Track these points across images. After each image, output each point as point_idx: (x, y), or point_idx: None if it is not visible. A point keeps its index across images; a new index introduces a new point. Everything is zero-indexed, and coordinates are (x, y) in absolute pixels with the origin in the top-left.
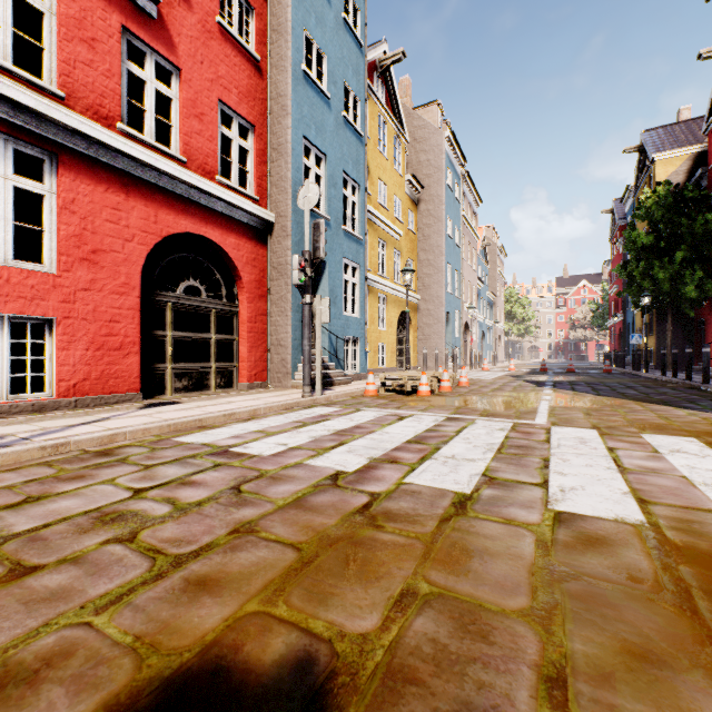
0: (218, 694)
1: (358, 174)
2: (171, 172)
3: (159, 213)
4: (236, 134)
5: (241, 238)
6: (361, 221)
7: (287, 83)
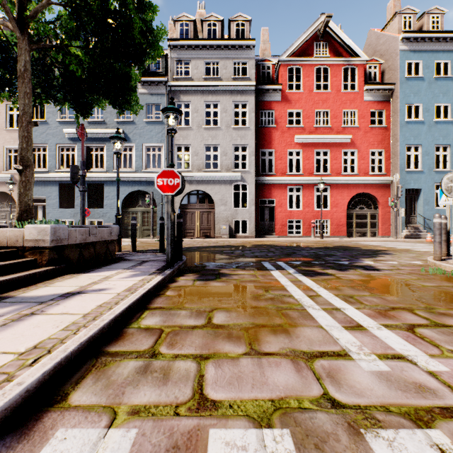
0: (345, 246)
1: (448, 140)
2: (354, 180)
3: (351, 190)
4: (376, 156)
5: (378, 189)
6: (450, 162)
7: (397, 130)
